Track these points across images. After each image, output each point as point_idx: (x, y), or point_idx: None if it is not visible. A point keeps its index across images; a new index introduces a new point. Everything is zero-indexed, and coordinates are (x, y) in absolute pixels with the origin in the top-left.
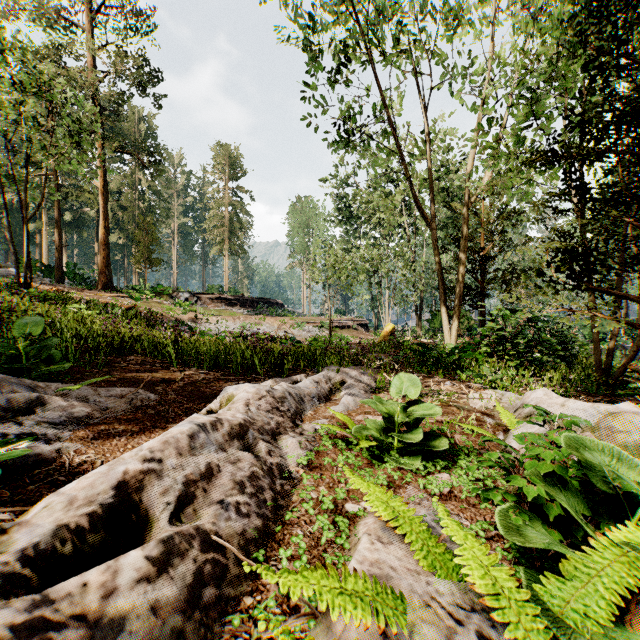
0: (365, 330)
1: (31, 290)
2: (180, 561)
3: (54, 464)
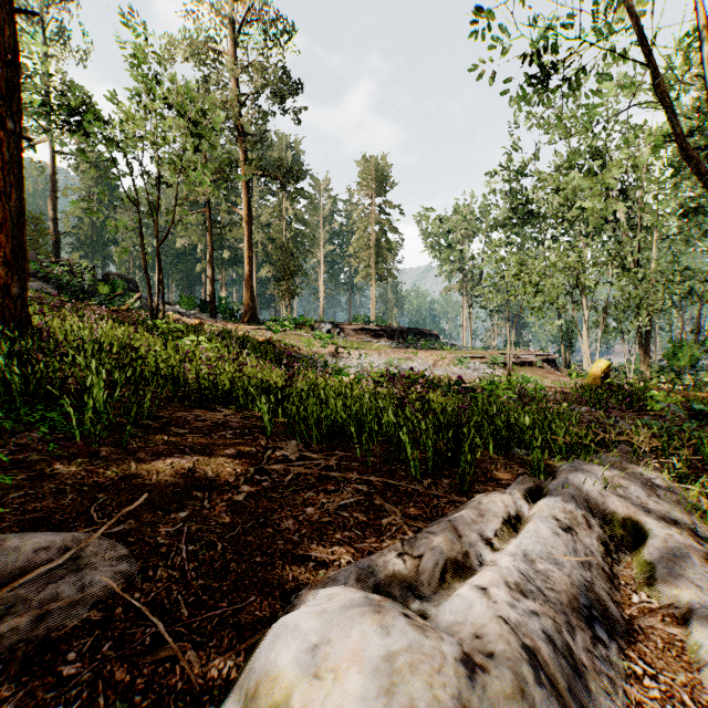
0: (553, 368)
1: (157, 321)
2: None
3: None
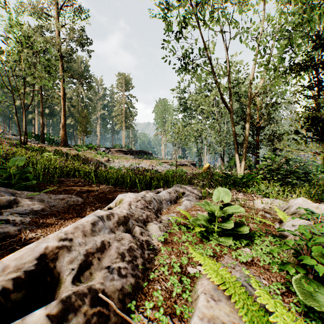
0: (194, 166)
1: (26, 145)
2: (73, 315)
3: (16, 238)
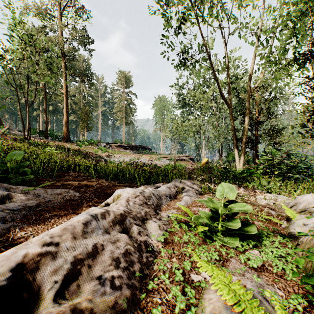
0: (192, 161)
1: (29, 141)
2: None
3: (3, 237)
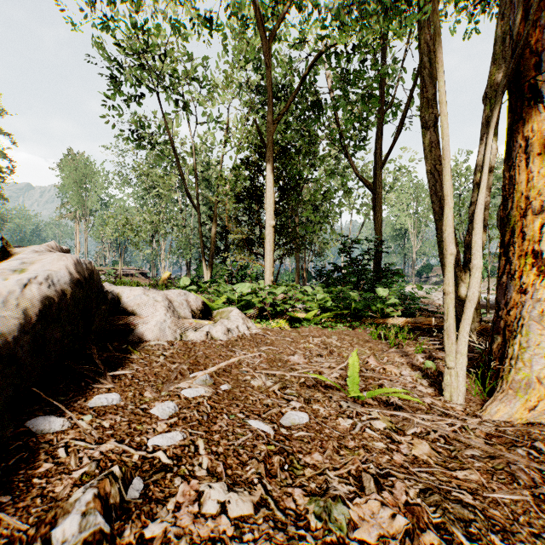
0: (145, 278)
1: None
2: None
3: None
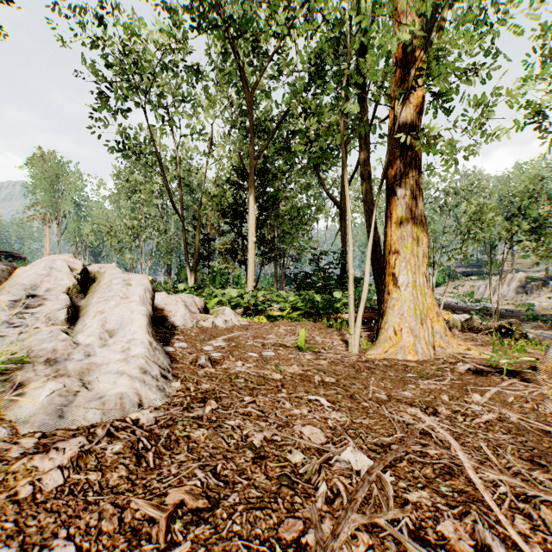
0: None
1: None
2: None
3: None
